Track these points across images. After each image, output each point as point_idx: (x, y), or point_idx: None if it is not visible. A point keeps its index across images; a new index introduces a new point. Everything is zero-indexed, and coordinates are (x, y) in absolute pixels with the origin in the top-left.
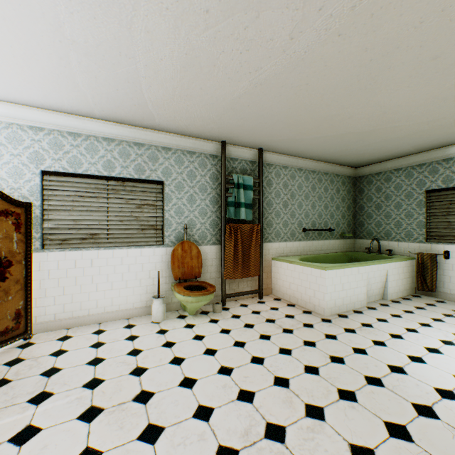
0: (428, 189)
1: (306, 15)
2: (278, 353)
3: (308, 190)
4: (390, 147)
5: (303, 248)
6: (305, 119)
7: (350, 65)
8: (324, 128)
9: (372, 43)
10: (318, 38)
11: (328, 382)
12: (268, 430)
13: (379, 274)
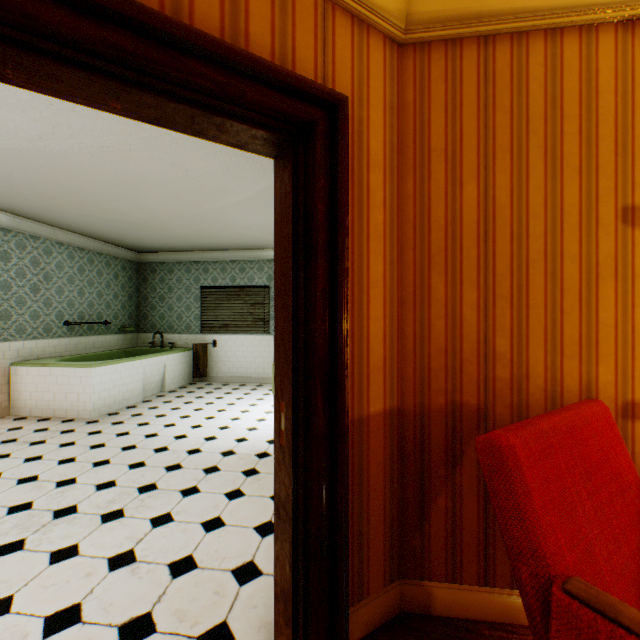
0: (203, 285)
1: (58, 133)
2: (24, 463)
3: (74, 272)
4: (169, 241)
5: (67, 347)
6: (65, 196)
7: (110, 176)
8: (92, 209)
9: (125, 170)
10: (73, 150)
11: (85, 462)
12: (13, 510)
13: (158, 367)
